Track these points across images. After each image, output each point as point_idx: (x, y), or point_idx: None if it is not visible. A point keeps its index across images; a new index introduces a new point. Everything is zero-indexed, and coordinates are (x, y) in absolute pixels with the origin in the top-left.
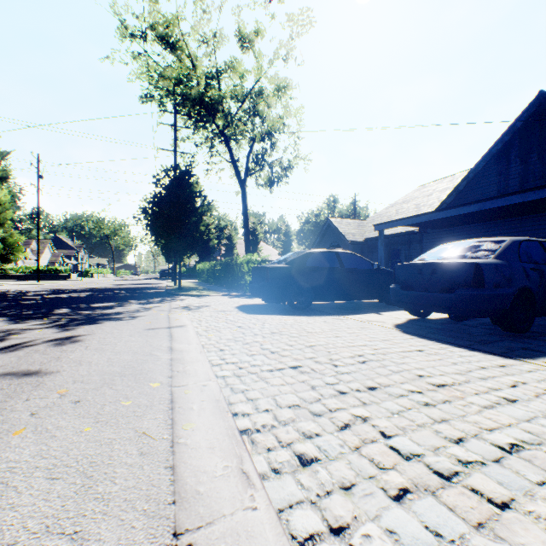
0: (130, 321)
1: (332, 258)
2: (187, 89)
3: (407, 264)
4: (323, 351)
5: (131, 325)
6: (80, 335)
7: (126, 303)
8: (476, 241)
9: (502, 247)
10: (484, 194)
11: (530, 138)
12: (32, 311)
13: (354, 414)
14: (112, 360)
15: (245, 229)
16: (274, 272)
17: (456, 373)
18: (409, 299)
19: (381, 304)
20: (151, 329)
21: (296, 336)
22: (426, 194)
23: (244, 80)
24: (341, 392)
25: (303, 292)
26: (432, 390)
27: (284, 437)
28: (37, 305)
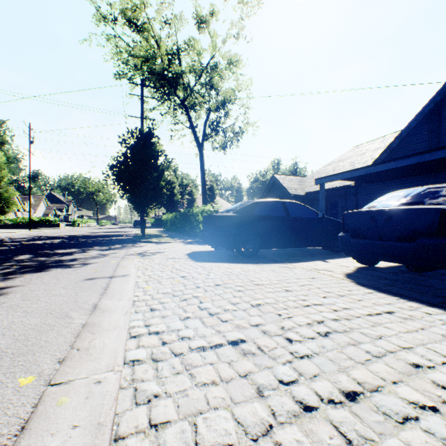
0: (77, 268)
1: (278, 207)
2: (152, 64)
3: (358, 212)
4: (273, 314)
5: (75, 273)
6: (11, 286)
7: (89, 249)
8: (431, 187)
9: None
10: (416, 150)
11: None
12: None
13: None
14: (11, 325)
15: (202, 185)
16: (222, 220)
17: None
18: (361, 247)
19: (325, 251)
20: (91, 279)
21: (241, 290)
22: (360, 154)
23: (201, 57)
24: (305, 405)
25: (250, 239)
26: None
27: None
28: (5, 251)
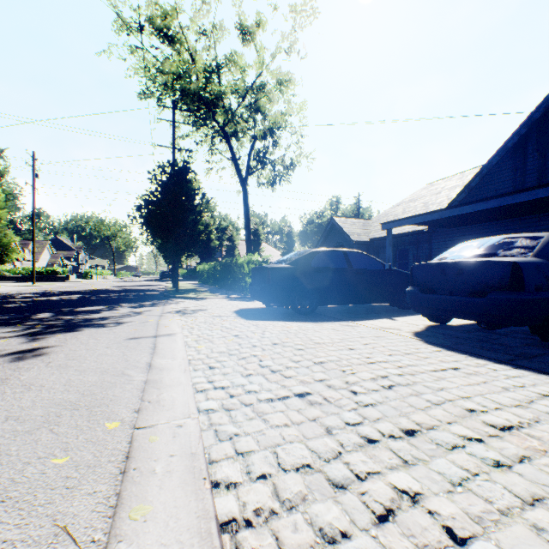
0: (113, 328)
1: (339, 257)
2: (186, 83)
3: (427, 264)
4: (336, 371)
5: (113, 333)
6: (48, 347)
7: (116, 306)
8: (507, 237)
9: (541, 244)
10: (498, 190)
11: (548, 130)
12: (10, 316)
13: (395, 485)
14: (71, 383)
15: (246, 229)
16: (276, 273)
17: (516, 405)
18: (431, 303)
19: (392, 308)
20: (133, 339)
21: (302, 349)
22: (435, 193)
23: (245, 75)
24: (369, 439)
25: (308, 295)
26: (497, 436)
27: (290, 540)
28: (18, 309)
